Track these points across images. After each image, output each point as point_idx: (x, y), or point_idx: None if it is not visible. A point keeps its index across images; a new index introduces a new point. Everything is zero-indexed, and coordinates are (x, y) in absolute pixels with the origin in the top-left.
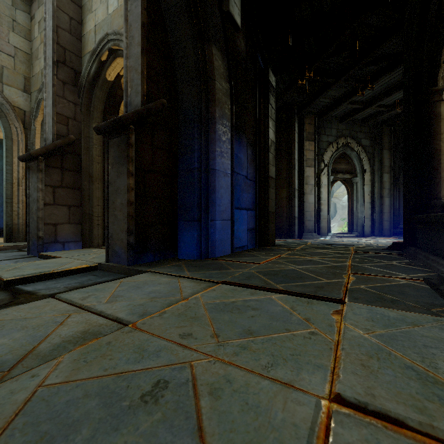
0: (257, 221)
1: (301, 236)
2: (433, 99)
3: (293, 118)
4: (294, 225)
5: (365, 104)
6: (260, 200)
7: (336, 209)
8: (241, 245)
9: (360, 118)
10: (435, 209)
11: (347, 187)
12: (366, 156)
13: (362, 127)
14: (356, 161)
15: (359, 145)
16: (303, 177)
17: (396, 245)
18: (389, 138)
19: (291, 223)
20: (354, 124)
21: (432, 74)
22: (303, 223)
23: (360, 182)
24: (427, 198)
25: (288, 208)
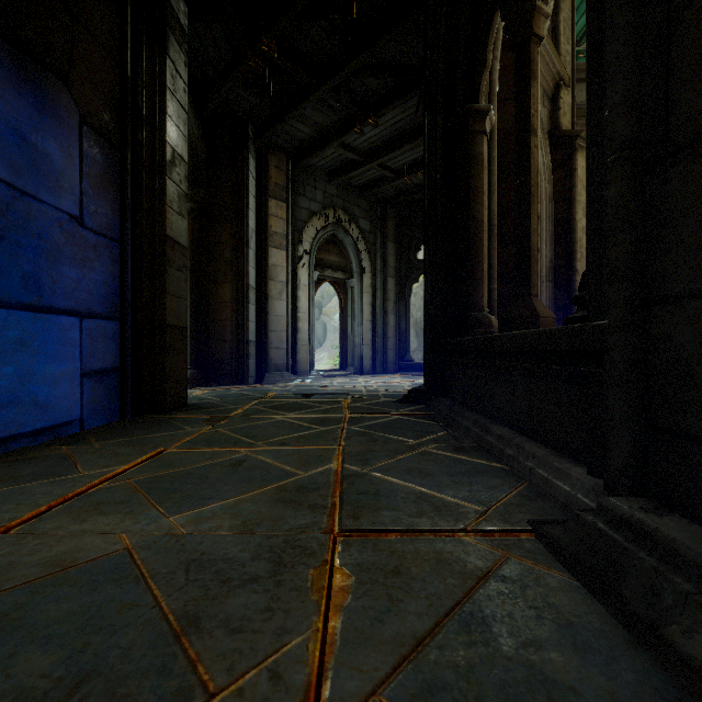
0: (126, 349)
1: (262, 378)
2: (473, 127)
3: (246, 145)
4: (248, 357)
5: (366, 157)
6: (138, 295)
7: (326, 331)
8: (45, 425)
9: (358, 183)
10: (477, 328)
11: (339, 294)
12: (366, 247)
13: (360, 199)
14: (353, 252)
15: (356, 227)
16: (266, 265)
17: (415, 393)
18: (395, 225)
19: (242, 354)
20: (349, 191)
21: (472, 82)
22: (266, 352)
23: (358, 288)
24: (464, 307)
25: (236, 323)
